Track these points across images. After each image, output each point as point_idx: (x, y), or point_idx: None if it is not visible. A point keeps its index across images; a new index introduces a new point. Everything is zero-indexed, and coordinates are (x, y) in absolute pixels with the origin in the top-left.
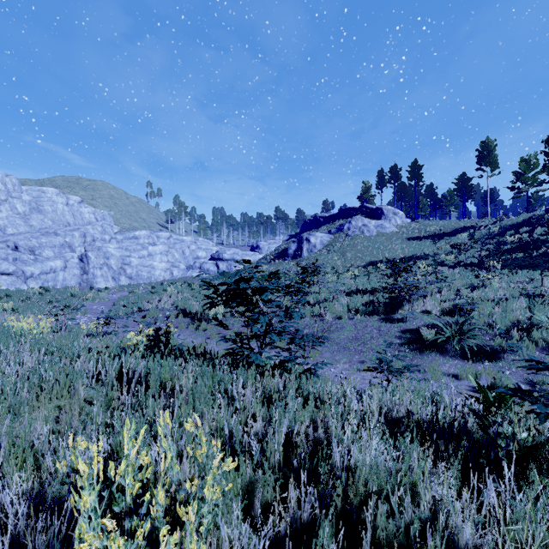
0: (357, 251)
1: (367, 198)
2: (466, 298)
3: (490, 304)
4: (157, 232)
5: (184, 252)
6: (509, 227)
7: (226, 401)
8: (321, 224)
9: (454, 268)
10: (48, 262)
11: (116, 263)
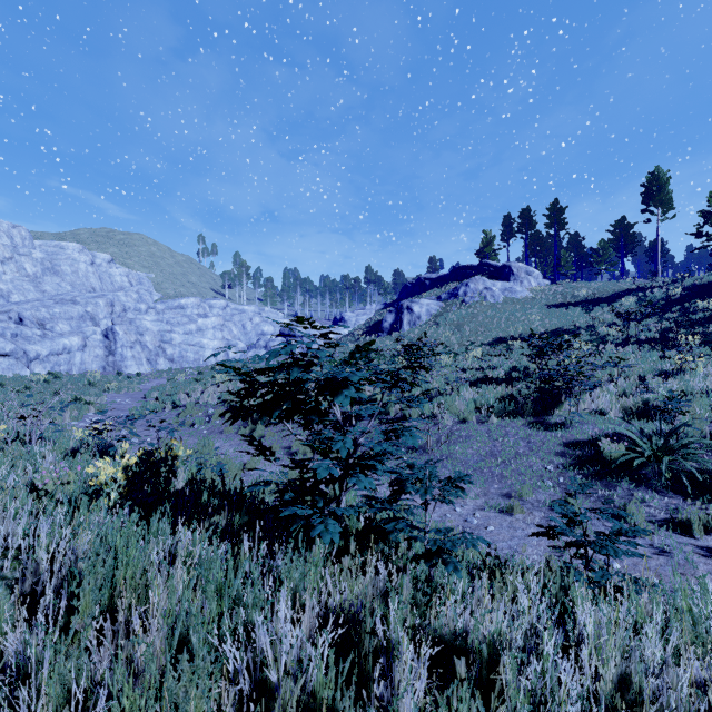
0: (478, 324)
1: (489, 253)
2: (662, 391)
3: (706, 401)
4: (209, 299)
5: (244, 326)
6: (696, 289)
7: (248, 655)
8: (426, 288)
9: (623, 347)
10: (61, 338)
11: (152, 341)
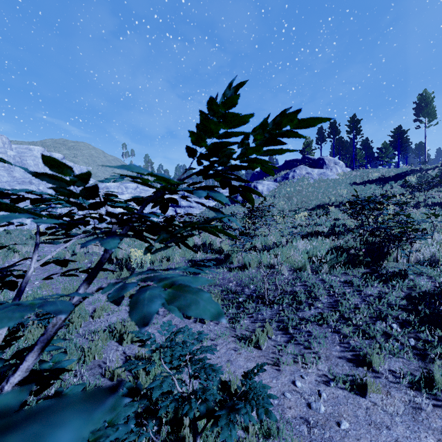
0: (302, 196)
1: (308, 152)
2: None
3: None
4: (126, 183)
5: None
6: None
7: None
8: (267, 175)
9: (417, 209)
10: None
11: None
